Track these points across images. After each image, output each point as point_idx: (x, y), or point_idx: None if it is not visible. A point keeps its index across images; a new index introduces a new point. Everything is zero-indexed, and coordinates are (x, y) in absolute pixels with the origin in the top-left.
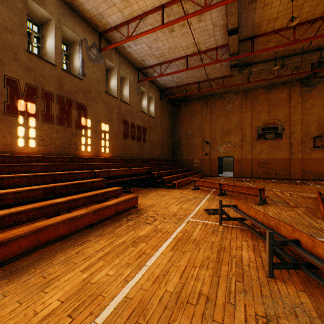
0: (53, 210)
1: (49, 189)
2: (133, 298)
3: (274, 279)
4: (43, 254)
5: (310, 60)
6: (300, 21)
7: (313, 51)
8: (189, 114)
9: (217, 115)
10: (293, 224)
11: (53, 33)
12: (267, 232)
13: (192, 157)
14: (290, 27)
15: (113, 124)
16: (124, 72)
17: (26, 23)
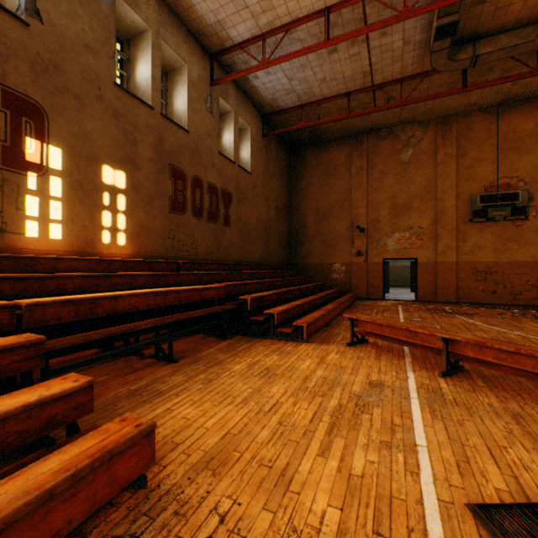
0: None
1: None
2: None
3: None
4: None
5: None
6: None
7: None
8: (322, 172)
9: (382, 171)
10: None
11: None
12: None
13: (328, 260)
14: None
15: (141, 173)
16: (174, 49)
17: None
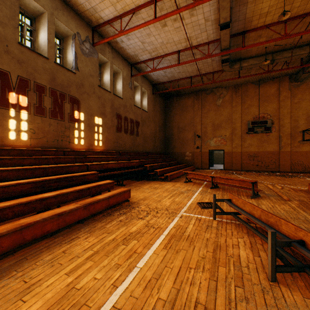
0: (41, 205)
1: (38, 183)
2: (121, 308)
3: (277, 283)
4: (27, 253)
5: (300, 55)
6: (291, 16)
7: (302, 46)
8: (180, 109)
9: (208, 109)
10: (289, 219)
11: (45, 26)
12: (268, 231)
13: (183, 150)
14: (281, 21)
15: (106, 118)
16: (117, 66)
17: (18, 15)
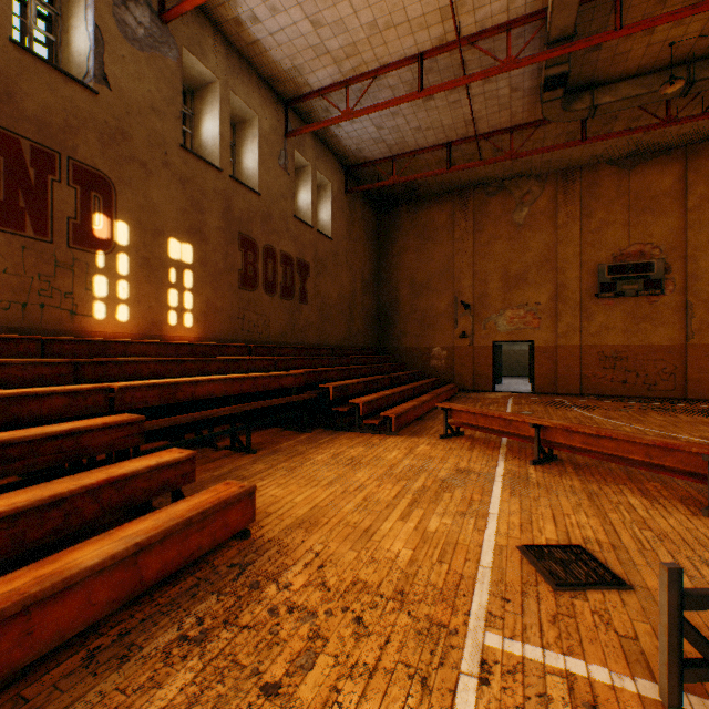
0: None
1: None
2: None
3: None
4: None
5: None
6: None
7: None
8: (418, 235)
9: (491, 235)
10: None
11: None
12: None
13: (426, 343)
14: None
15: (209, 245)
16: (244, 100)
17: None
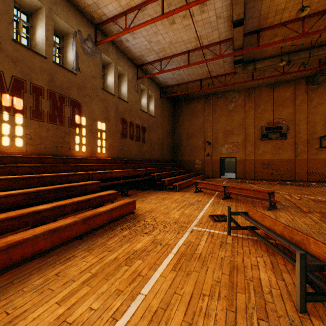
0: (34, 219)
1: (32, 194)
2: None
3: (308, 315)
4: (14, 276)
5: (318, 55)
6: (309, 12)
7: (321, 46)
8: (190, 114)
9: (219, 114)
10: (312, 234)
11: (43, 23)
12: (297, 253)
13: (193, 158)
14: (299, 19)
15: (110, 123)
16: (122, 68)
17: (12, 9)
